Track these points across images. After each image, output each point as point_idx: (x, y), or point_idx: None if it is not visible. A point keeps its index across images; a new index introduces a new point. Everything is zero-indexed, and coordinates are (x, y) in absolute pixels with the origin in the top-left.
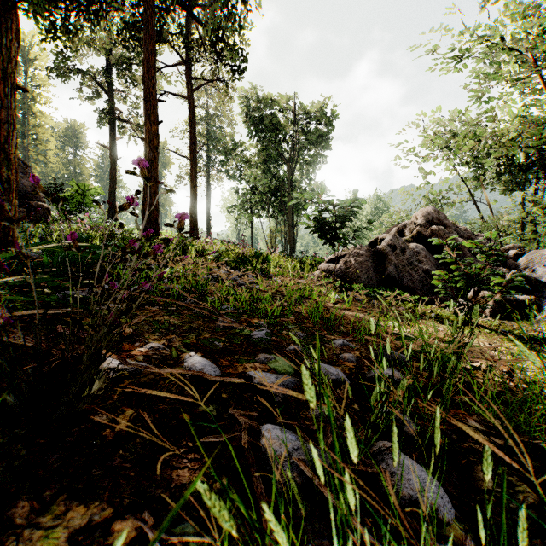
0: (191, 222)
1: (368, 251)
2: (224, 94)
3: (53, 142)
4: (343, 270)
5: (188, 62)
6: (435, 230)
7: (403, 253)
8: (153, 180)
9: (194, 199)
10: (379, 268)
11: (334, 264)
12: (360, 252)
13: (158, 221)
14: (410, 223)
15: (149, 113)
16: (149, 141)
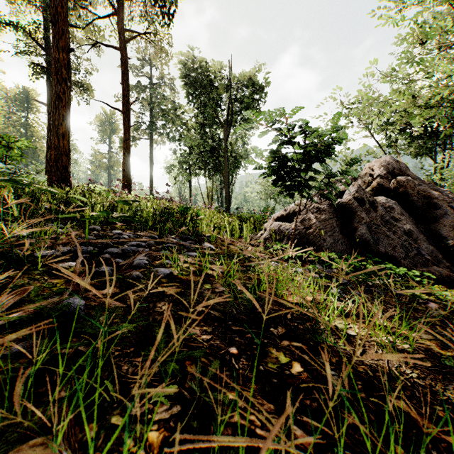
0: (123, 176)
1: (329, 205)
2: (160, 49)
3: (0, 104)
4: (300, 230)
5: (120, 11)
6: (403, 181)
7: (374, 209)
8: (62, 119)
9: (126, 153)
10: (345, 228)
11: (287, 223)
12: (321, 206)
13: (68, 169)
14: (364, 175)
15: (57, 37)
16: (56, 71)
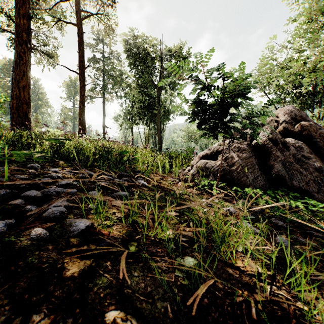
0: (79, 123)
1: (247, 145)
2: (108, 27)
3: None
4: (224, 167)
5: None
6: (306, 126)
7: (287, 148)
8: (23, 74)
9: (82, 105)
10: (262, 165)
11: (212, 161)
12: (241, 146)
13: (28, 115)
14: (270, 121)
15: (18, 6)
16: (18, 34)
